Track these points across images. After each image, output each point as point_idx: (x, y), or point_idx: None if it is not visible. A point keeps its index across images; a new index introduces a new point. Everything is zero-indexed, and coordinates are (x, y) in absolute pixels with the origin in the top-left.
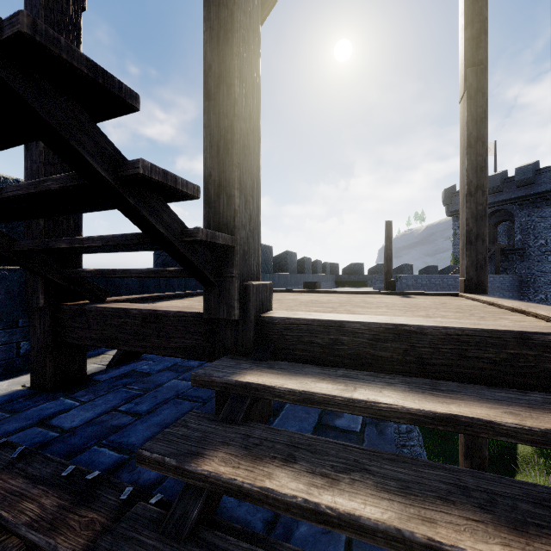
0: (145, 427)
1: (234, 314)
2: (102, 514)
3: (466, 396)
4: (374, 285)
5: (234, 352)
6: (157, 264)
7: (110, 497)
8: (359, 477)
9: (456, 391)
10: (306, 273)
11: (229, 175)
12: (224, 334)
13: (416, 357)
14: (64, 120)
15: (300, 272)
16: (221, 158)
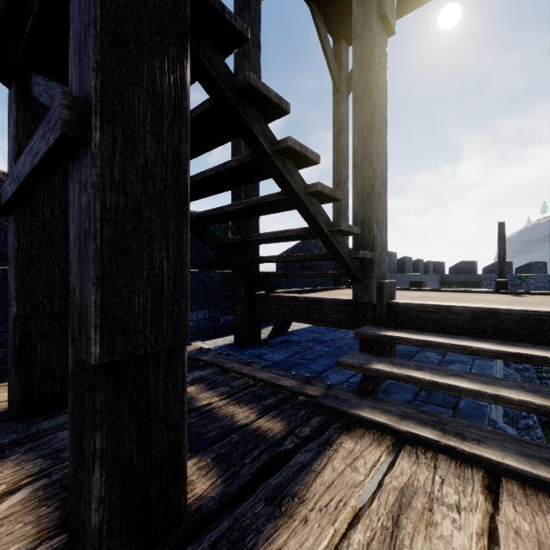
0: (316, 366)
1: (373, 300)
2: (320, 388)
3: (534, 349)
4: (488, 286)
5: (372, 324)
6: (278, 266)
7: (319, 384)
8: (459, 378)
9: (529, 347)
10: (406, 273)
11: (370, 215)
12: (365, 312)
13: (504, 329)
14: (316, 212)
15: (400, 272)
16: (365, 205)
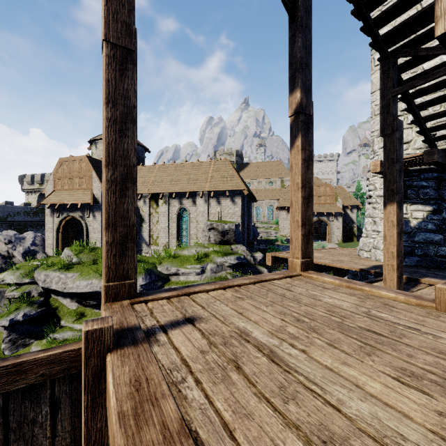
0: None
1: None
2: None
3: None
4: None
5: None
6: None
7: None
8: None
9: None
10: None
11: None
12: None
13: None
14: None
15: None
16: None
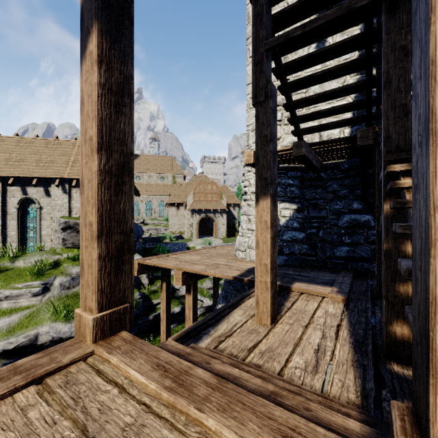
0: None
1: None
2: None
3: None
4: None
5: None
6: None
7: None
8: None
9: None
10: None
11: None
12: None
13: None
14: None
15: None
16: None
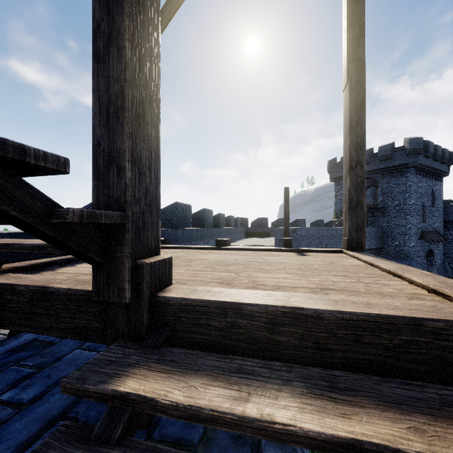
0: (24, 424)
1: (125, 297)
2: None
3: (365, 399)
4: (275, 237)
5: (126, 336)
6: None
7: None
8: None
9: (355, 389)
10: (220, 227)
11: (119, 145)
12: (115, 316)
13: (312, 342)
14: None
15: (216, 226)
16: (111, 127)
